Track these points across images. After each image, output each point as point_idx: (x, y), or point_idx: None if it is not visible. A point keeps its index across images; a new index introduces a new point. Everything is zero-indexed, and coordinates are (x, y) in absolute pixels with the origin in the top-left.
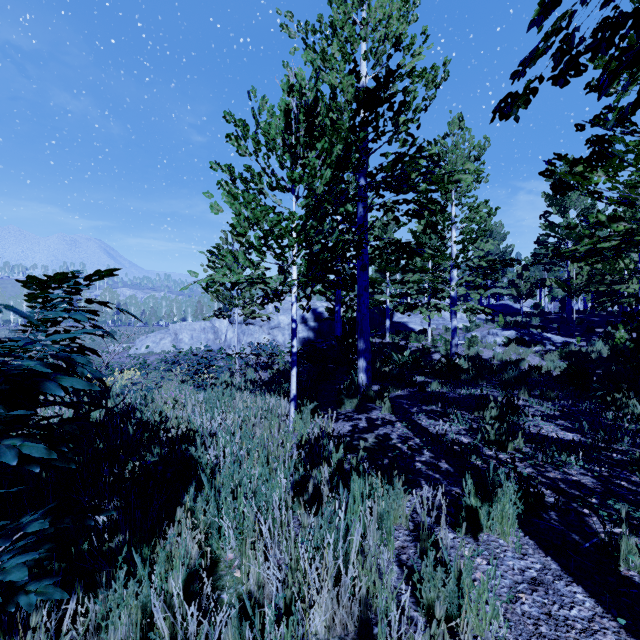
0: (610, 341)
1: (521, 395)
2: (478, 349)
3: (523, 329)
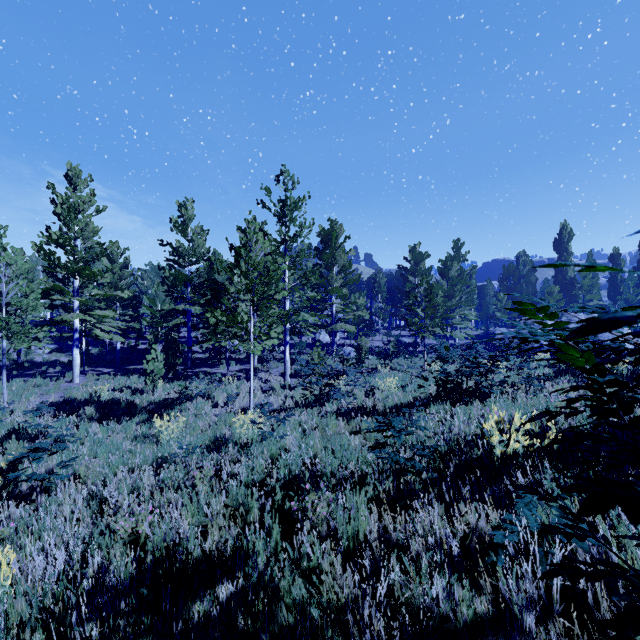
0: (100, 348)
1: (50, 370)
2: (33, 357)
3: (63, 343)
